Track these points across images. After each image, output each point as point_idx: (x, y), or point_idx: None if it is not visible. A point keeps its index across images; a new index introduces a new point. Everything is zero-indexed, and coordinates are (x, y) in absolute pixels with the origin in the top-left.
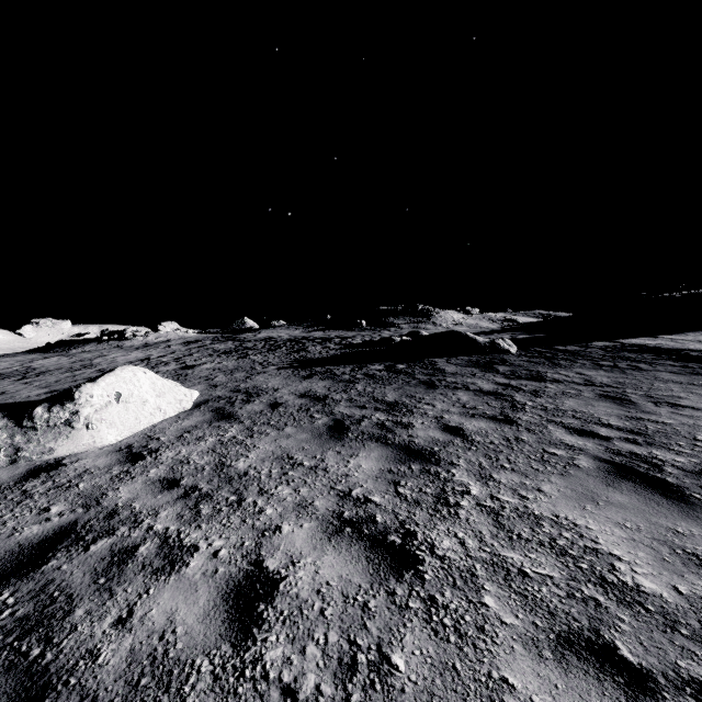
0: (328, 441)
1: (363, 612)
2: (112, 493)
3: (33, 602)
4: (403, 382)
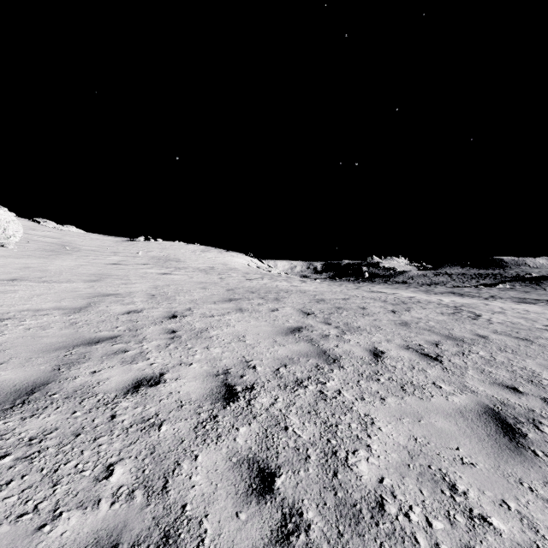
0: (533, 287)
1: (543, 289)
2: (520, 288)
3: (527, 289)
4: (536, 284)
